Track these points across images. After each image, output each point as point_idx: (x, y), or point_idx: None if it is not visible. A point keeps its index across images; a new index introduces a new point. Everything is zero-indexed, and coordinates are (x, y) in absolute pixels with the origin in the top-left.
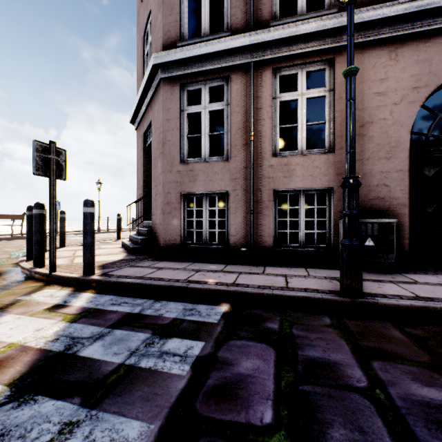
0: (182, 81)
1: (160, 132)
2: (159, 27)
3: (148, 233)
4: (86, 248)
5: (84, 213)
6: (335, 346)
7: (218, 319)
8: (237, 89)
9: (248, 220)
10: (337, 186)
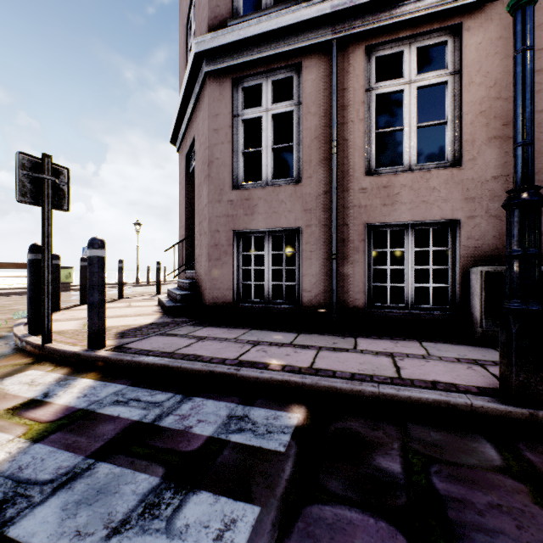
0: (235, 75)
1: (205, 148)
2: (204, 4)
3: (191, 286)
4: (92, 309)
5: (89, 257)
6: (541, 536)
7: (286, 443)
8: (313, 80)
9: (329, 269)
10: (466, 217)
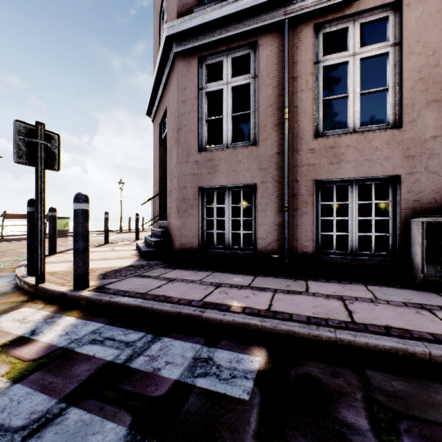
0: (200, 54)
1: (175, 117)
2: None
3: (163, 234)
4: (77, 254)
5: (75, 210)
6: None
7: (250, 390)
8: (267, 56)
9: (282, 219)
10: (406, 173)
